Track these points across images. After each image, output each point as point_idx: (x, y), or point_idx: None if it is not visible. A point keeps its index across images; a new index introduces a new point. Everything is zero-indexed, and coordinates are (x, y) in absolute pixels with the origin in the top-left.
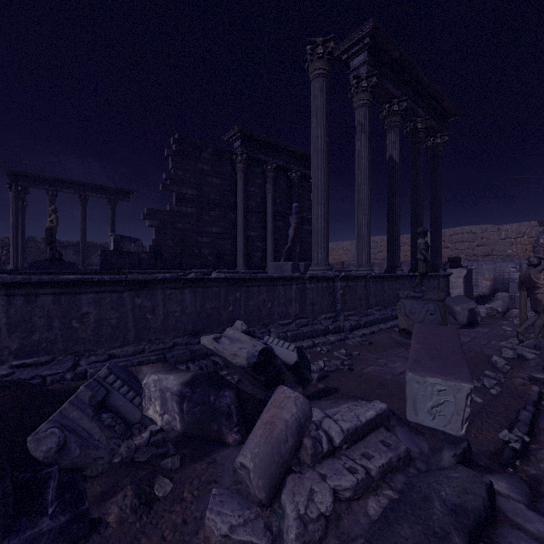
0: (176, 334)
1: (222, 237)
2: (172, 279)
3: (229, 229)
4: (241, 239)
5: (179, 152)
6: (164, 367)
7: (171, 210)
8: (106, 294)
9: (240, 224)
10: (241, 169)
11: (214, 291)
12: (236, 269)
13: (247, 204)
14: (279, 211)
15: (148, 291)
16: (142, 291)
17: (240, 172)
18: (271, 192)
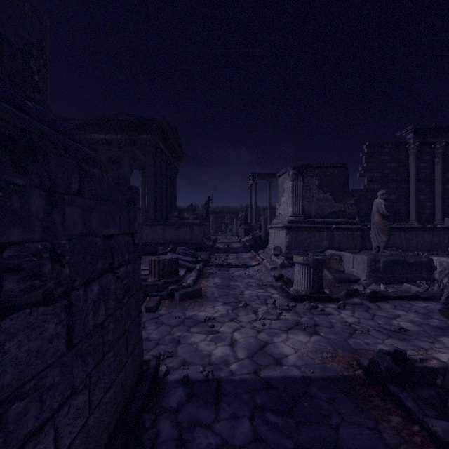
0: (421, 250)
1: (397, 201)
2: (421, 227)
3: (402, 195)
4: (413, 201)
5: (369, 152)
6: (436, 256)
7: (364, 188)
8: (395, 232)
9: (412, 191)
10: (413, 153)
11: (437, 233)
12: (409, 223)
13: (417, 176)
14: (446, 177)
15: (409, 232)
16: (407, 231)
17: (413, 155)
18: (440, 164)
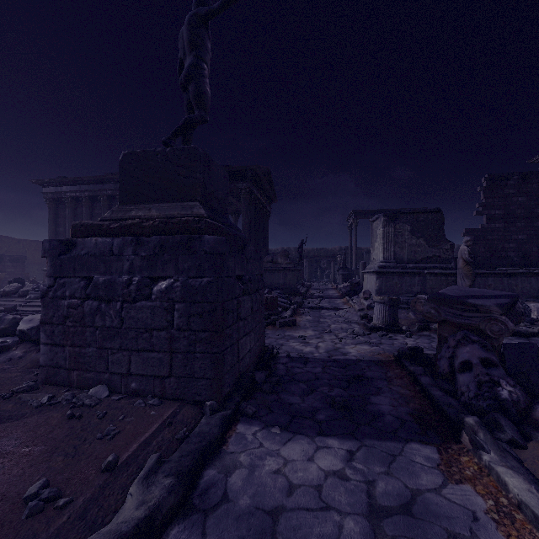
0: (527, 296)
1: (527, 242)
2: (526, 272)
3: (534, 235)
4: None
5: (489, 186)
6: (535, 302)
7: (482, 227)
8: (497, 278)
9: None
10: None
11: None
12: None
13: None
14: None
15: (513, 277)
16: (511, 277)
17: None
18: None
